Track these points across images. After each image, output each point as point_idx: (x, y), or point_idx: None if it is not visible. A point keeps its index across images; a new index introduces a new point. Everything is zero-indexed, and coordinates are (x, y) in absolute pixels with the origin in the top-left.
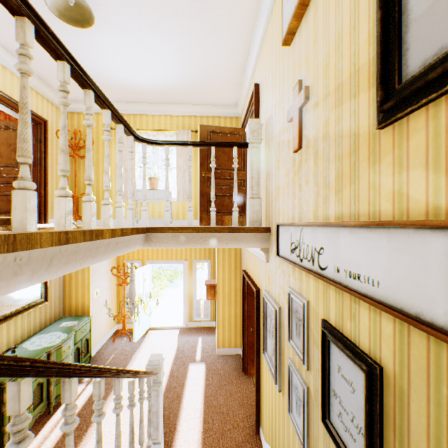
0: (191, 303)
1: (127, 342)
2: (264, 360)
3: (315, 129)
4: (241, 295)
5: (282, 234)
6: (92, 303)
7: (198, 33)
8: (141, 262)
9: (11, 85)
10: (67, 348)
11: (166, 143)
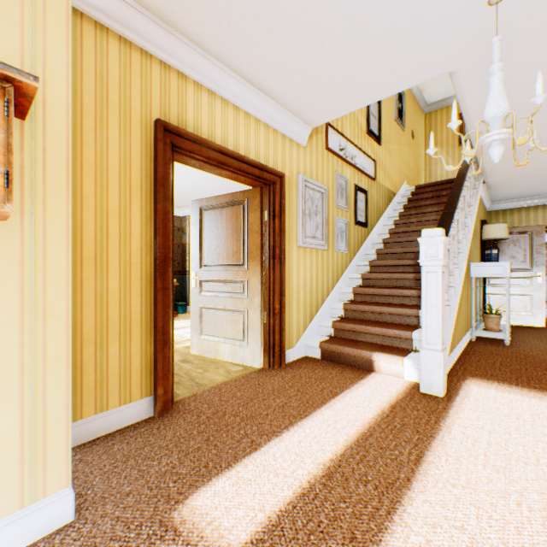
0: None
1: None
2: (293, 256)
3: None
4: None
5: (331, 135)
6: None
7: None
8: None
9: None
10: None
11: None
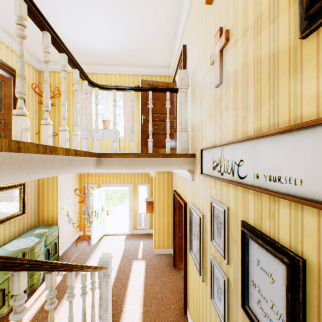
0: (135, 216)
1: (86, 245)
2: (190, 257)
3: (234, 63)
4: (172, 209)
5: (205, 156)
6: (59, 215)
7: (139, 5)
8: (98, 186)
9: None
10: (39, 249)
11: (114, 88)
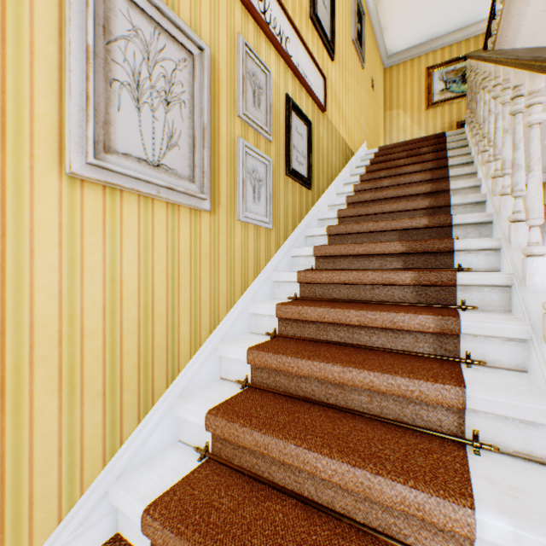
0: None
1: None
2: (35, 205)
3: None
4: None
5: None
6: None
7: None
8: None
9: None
10: None
11: None
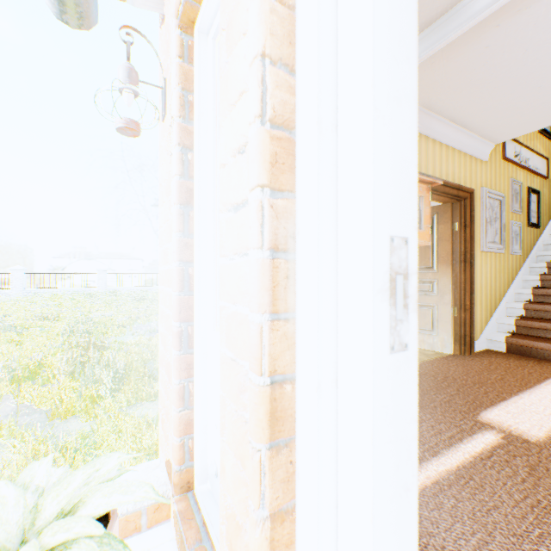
0: None
1: None
2: (477, 260)
3: None
4: None
5: (507, 144)
6: None
7: None
8: None
9: None
10: None
11: None
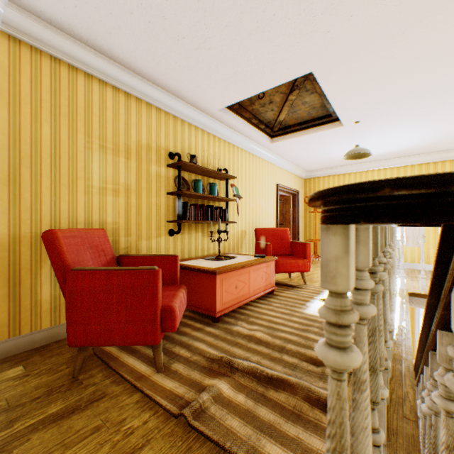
0: (412, 340)
1: None
2: None
3: None
4: None
5: None
6: None
7: (451, 120)
8: None
9: (286, 178)
10: None
11: (422, 225)
